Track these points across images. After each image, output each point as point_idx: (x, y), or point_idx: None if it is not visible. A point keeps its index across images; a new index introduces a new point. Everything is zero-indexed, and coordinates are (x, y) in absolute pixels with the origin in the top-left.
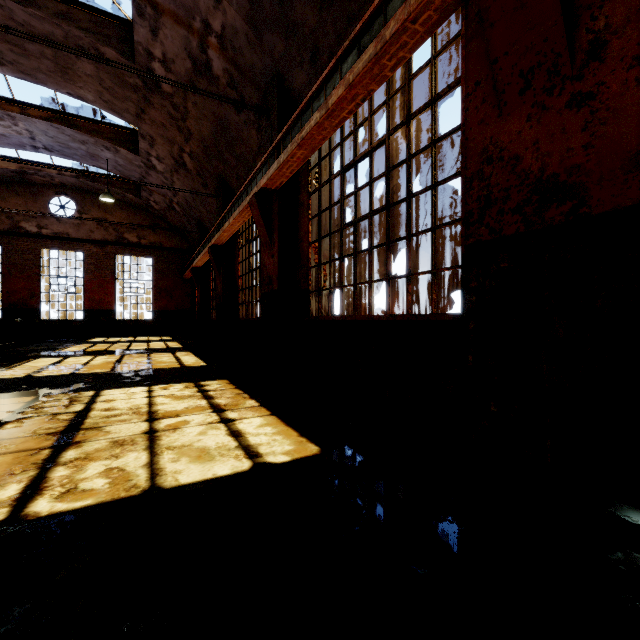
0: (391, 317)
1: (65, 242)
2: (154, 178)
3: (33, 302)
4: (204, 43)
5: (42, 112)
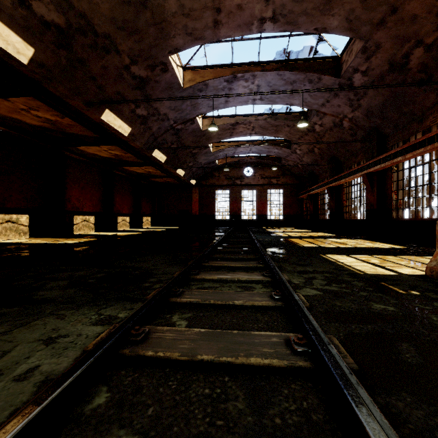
0: (430, 219)
1: (249, 186)
2: (293, 156)
3: (239, 212)
4: (342, 120)
5: (258, 142)
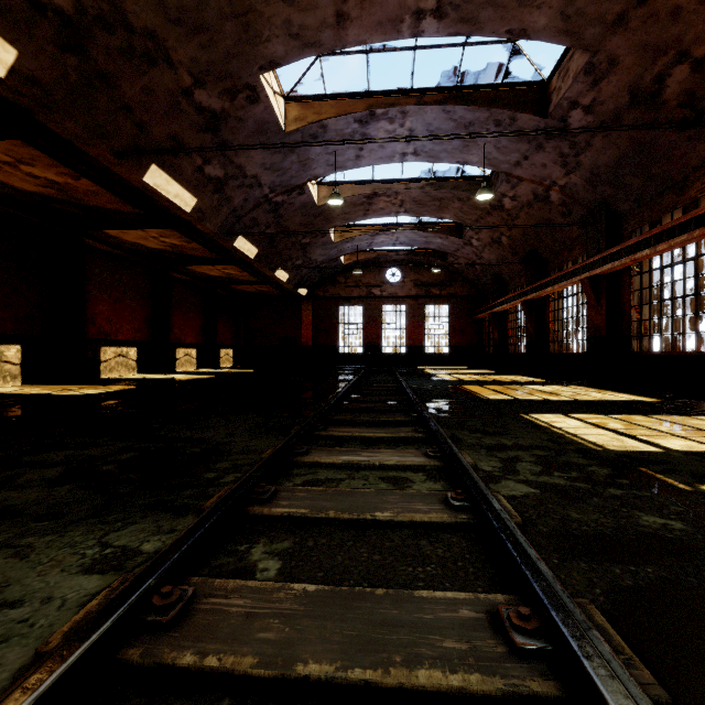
0: (698, 353)
1: (395, 299)
2: (466, 250)
3: (378, 341)
4: (548, 189)
5: (409, 226)
